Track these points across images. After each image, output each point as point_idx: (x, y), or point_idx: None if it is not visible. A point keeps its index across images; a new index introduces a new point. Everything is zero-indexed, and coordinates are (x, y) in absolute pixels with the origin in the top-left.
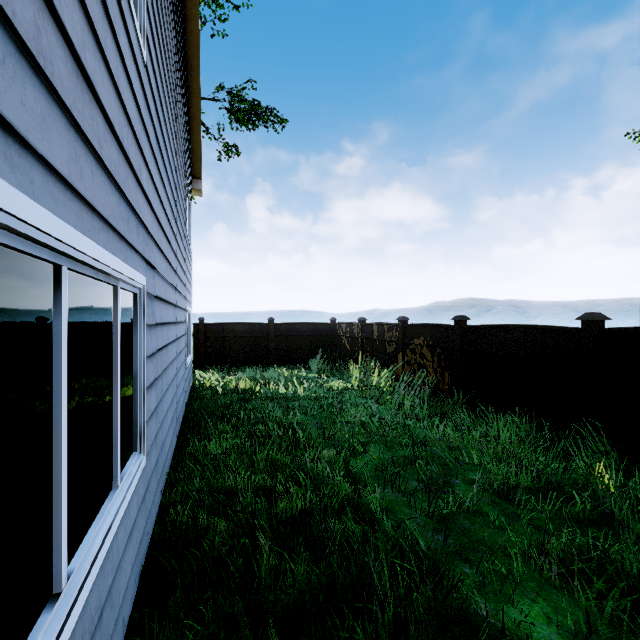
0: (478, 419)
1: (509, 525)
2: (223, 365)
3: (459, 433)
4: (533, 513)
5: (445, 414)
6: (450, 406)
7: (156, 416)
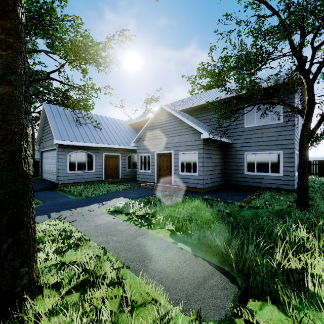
0: None
1: None
2: (316, 175)
3: None
4: None
5: None
6: None
7: None
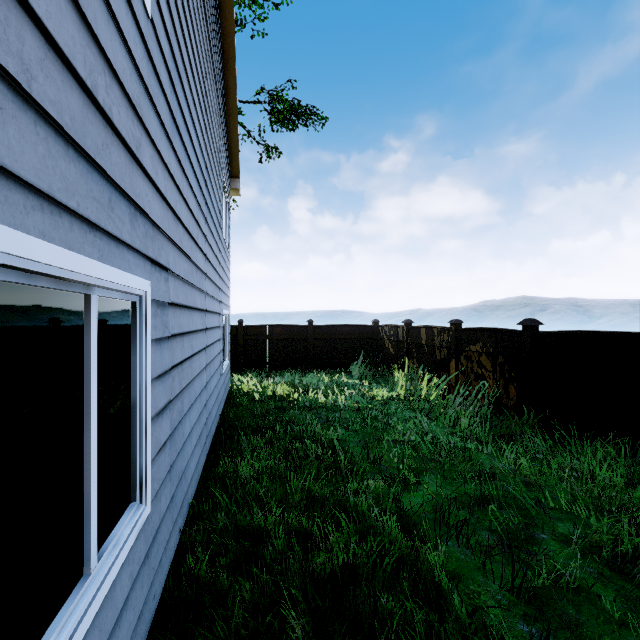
0: (557, 446)
1: (637, 622)
2: (262, 368)
3: (538, 467)
4: None
5: (511, 435)
6: (518, 426)
7: (171, 445)
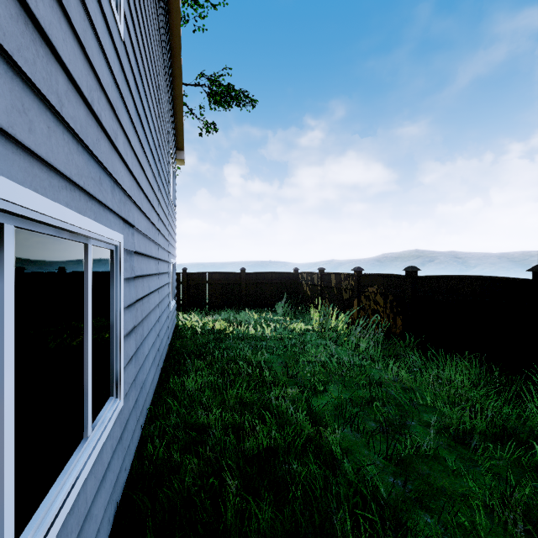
0: (429, 361)
1: (467, 472)
2: (202, 308)
3: (412, 376)
4: (492, 462)
5: (397, 356)
6: (402, 348)
7: (135, 360)
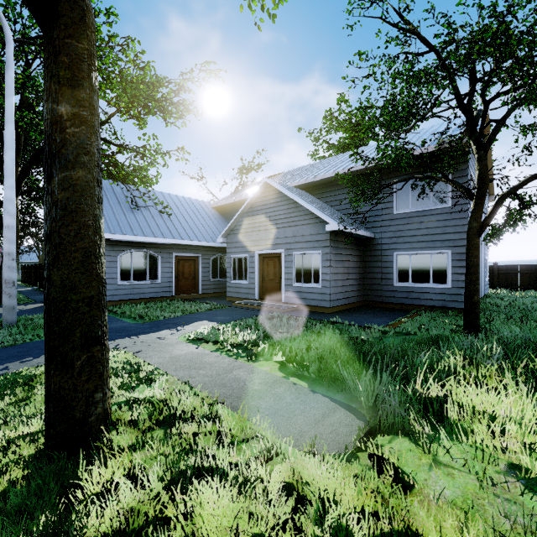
0: None
1: None
2: (510, 289)
3: None
4: None
5: None
6: None
7: None
